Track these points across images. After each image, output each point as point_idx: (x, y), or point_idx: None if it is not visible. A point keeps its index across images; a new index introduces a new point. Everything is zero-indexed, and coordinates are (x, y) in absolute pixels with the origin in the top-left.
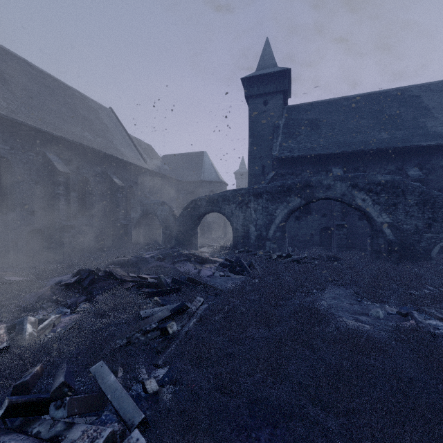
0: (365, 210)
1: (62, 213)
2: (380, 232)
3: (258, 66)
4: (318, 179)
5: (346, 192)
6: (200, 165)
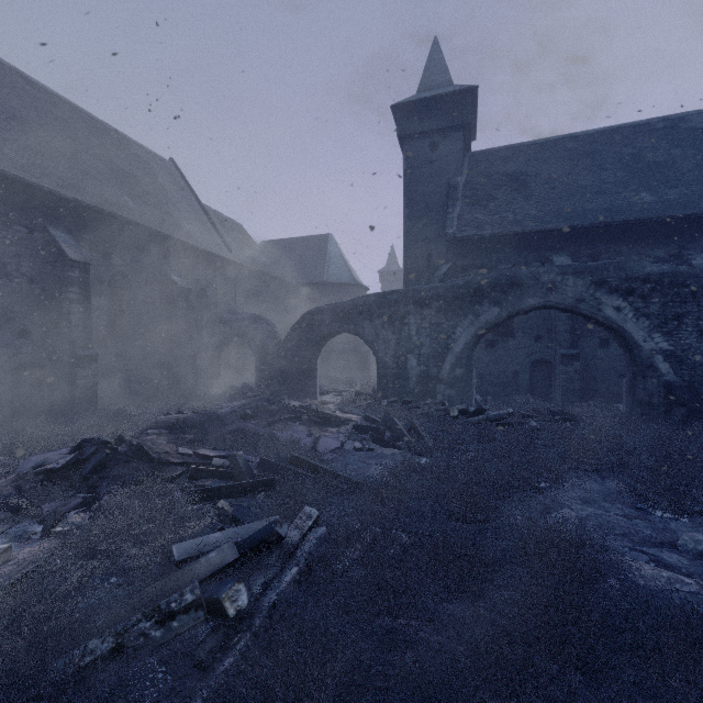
0: (621, 327)
1: (76, 334)
2: (649, 368)
3: (420, 86)
4: (531, 273)
5: (585, 294)
6: (322, 257)
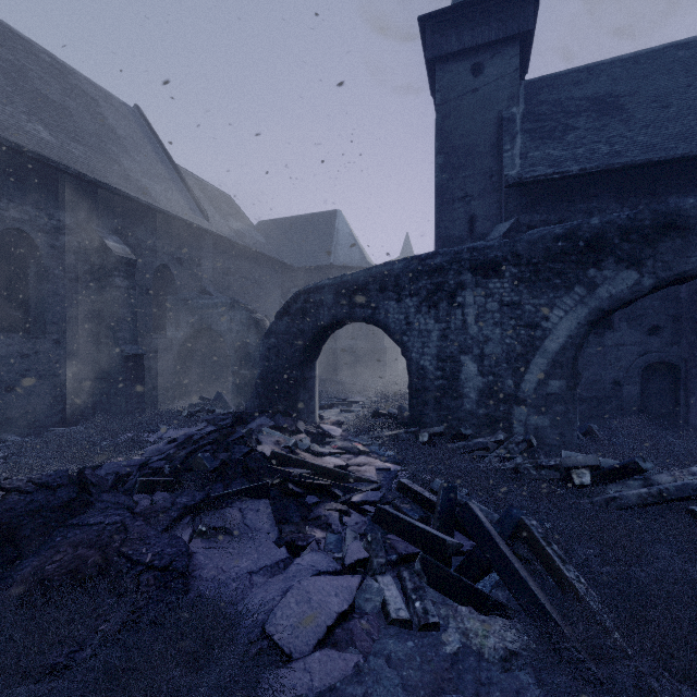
0: None
1: None
2: None
3: None
4: None
5: None
6: (329, 236)
